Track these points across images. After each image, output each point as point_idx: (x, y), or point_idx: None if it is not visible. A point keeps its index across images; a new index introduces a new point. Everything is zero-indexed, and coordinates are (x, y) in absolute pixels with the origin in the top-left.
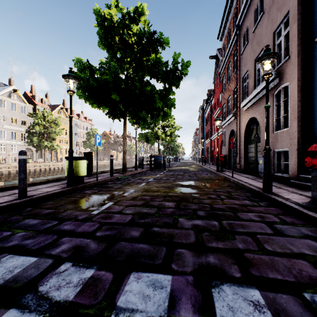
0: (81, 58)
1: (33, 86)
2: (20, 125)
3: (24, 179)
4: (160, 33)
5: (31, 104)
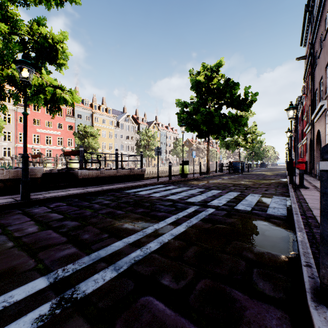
0: (179, 99)
1: (137, 110)
2: (130, 140)
3: (170, 172)
4: (232, 81)
5: (136, 123)
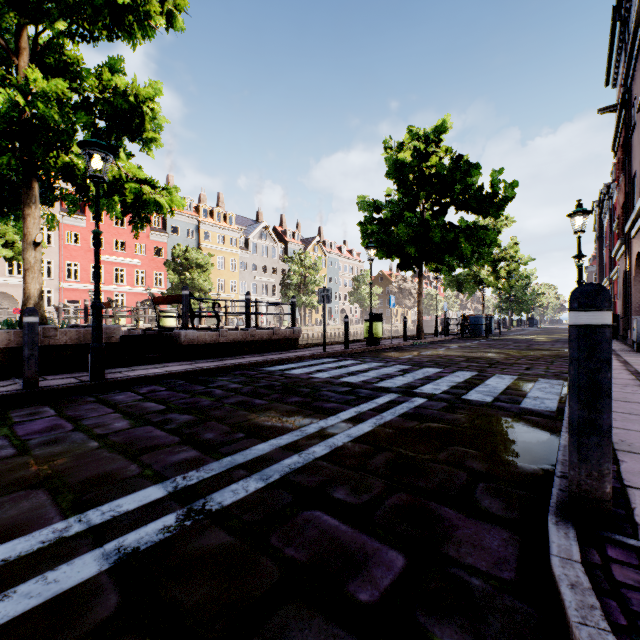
0: (364, 196)
1: (283, 216)
2: (270, 274)
3: (347, 335)
4: (467, 160)
5: (282, 242)
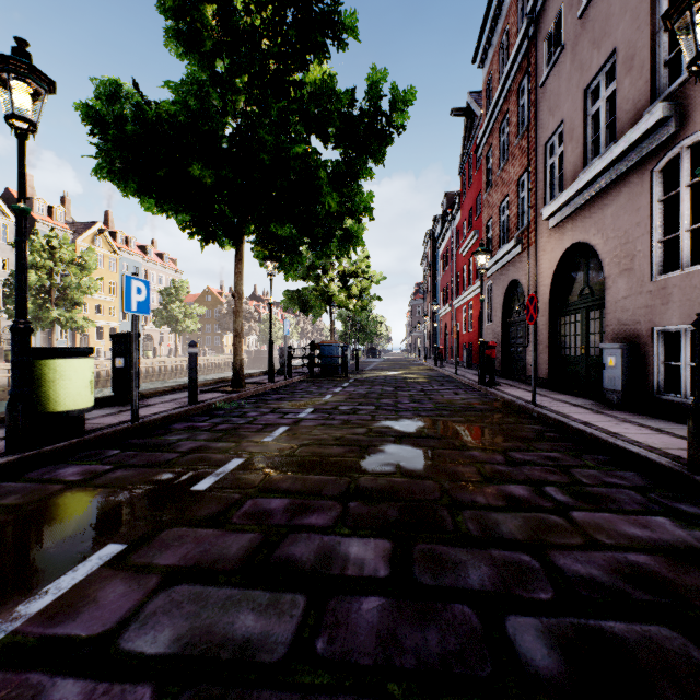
0: (120, 80)
1: (28, 176)
2: None
3: None
4: None
5: None
